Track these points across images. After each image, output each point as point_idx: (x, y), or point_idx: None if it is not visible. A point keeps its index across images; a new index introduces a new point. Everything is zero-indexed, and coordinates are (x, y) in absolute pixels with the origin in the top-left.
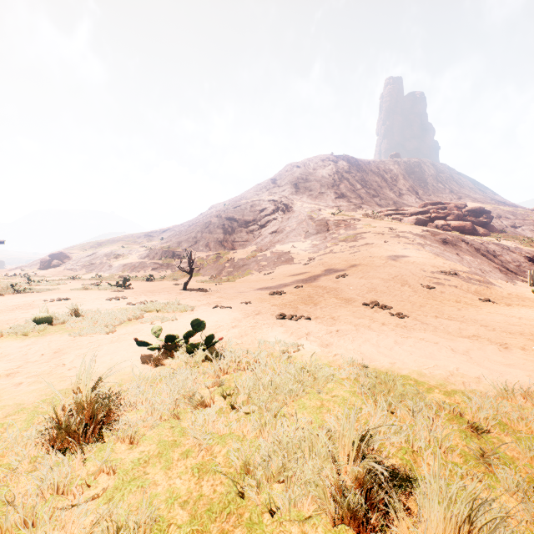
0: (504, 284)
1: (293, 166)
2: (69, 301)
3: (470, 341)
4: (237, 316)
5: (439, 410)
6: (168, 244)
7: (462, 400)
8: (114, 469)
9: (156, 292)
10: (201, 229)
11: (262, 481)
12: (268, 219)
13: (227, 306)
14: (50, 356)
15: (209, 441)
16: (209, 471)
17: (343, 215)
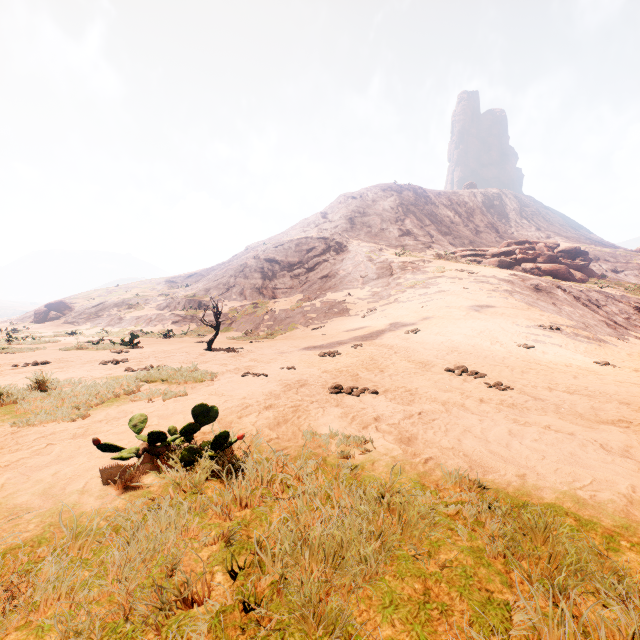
0: (615, 341)
1: (347, 197)
2: (48, 366)
3: (620, 431)
4: (274, 389)
5: None
6: (194, 291)
7: None
8: None
9: (171, 353)
10: (234, 273)
11: None
12: (317, 261)
13: (261, 373)
14: None
15: None
16: None
17: (410, 256)
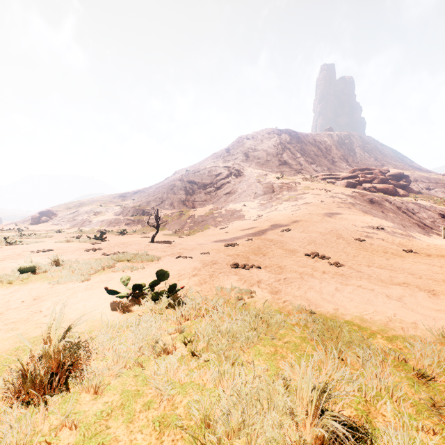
0: (422, 237)
1: (243, 138)
2: (53, 252)
3: (401, 288)
4: (197, 265)
5: (384, 355)
6: (139, 203)
7: (404, 345)
8: (76, 424)
9: (128, 244)
10: (167, 190)
11: (222, 438)
12: (223, 183)
13: (188, 256)
14: (29, 303)
15: (171, 392)
16: (169, 425)
17: (286, 179)
